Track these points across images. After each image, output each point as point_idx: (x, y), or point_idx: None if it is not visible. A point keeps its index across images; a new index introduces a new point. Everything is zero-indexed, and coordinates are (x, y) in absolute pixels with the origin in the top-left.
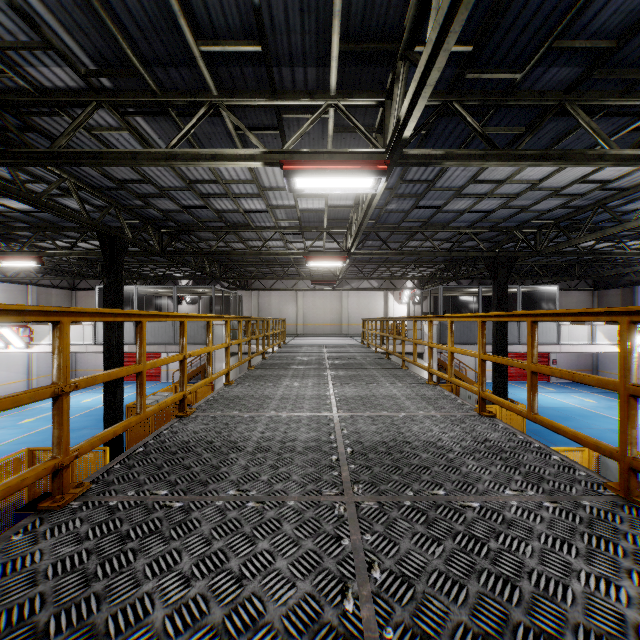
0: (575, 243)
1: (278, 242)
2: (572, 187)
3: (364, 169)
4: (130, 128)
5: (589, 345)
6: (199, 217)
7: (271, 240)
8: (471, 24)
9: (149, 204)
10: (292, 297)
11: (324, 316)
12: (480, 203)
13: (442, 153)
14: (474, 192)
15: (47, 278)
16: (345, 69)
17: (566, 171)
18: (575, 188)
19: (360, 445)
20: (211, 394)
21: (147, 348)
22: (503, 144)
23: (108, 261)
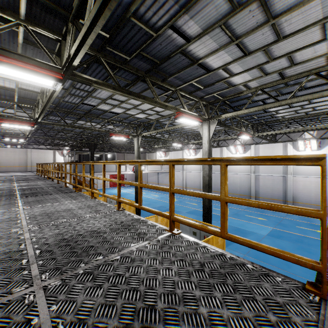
0: (110, 142)
1: None
2: (104, 128)
3: (27, 125)
4: None
5: (125, 171)
6: None
7: None
8: (54, 102)
9: None
10: None
11: (15, 162)
12: None
13: (52, 123)
14: (76, 125)
15: None
16: (20, 99)
17: (99, 125)
18: (105, 128)
19: (22, 188)
20: None
21: None
22: (77, 118)
23: None
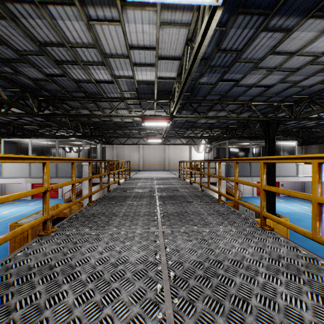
0: None
1: (125, 111)
2: None
3: None
4: None
5: None
6: (64, 87)
7: (120, 109)
8: None
9: (18, 71)
10: (136, 148)
11: (155, 159)
12: (266, 78)
13: None
14: (267, 66)
15: None
16: None
17: None
18: None
19: None
20: None
21: (38, 180)
22: None
23: None
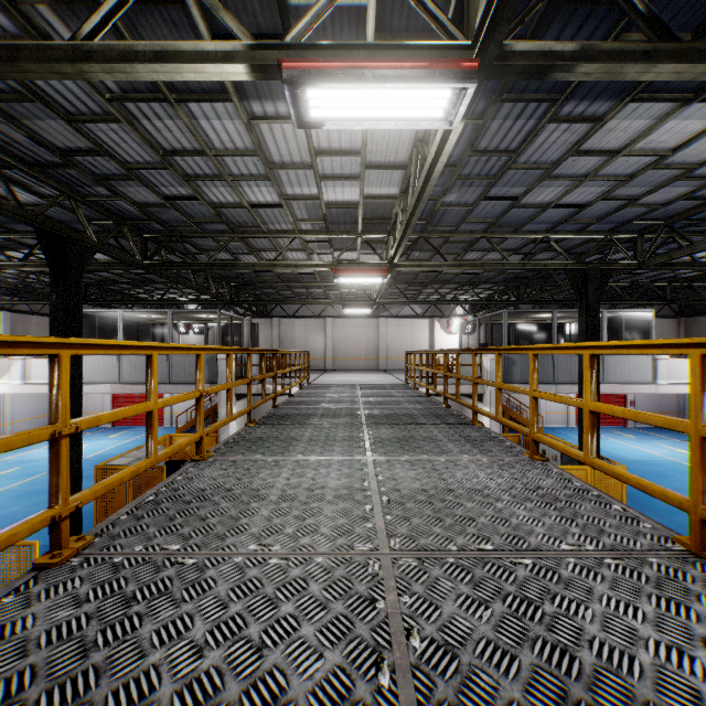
0: (699, 248)
1: (299, 254)
2: None
3: (435, 68)
4: (6, 3)
5: None
6: (191, 215)
7: (290, 251)
8: None
9: (117, 193)
10: (320, 326)
11: (358, 348)
12: (573, 192)
13: (574, 49)
14: (570, 172)
15: (18, 302)
16: None
17: None
18: None
19: None
20: (158, 485)
21: (134, 388)
22: None
23: (56, 270)
